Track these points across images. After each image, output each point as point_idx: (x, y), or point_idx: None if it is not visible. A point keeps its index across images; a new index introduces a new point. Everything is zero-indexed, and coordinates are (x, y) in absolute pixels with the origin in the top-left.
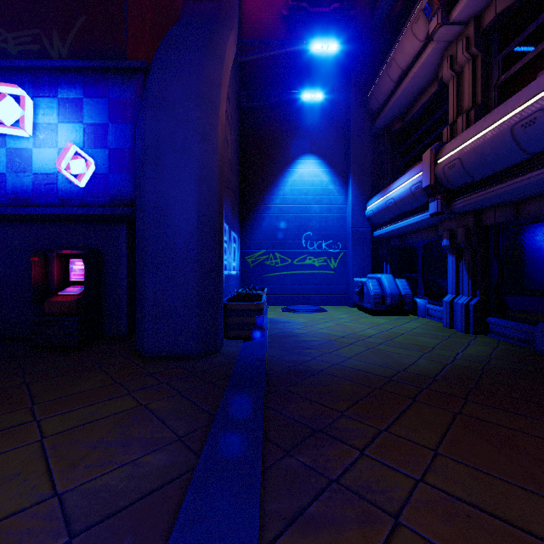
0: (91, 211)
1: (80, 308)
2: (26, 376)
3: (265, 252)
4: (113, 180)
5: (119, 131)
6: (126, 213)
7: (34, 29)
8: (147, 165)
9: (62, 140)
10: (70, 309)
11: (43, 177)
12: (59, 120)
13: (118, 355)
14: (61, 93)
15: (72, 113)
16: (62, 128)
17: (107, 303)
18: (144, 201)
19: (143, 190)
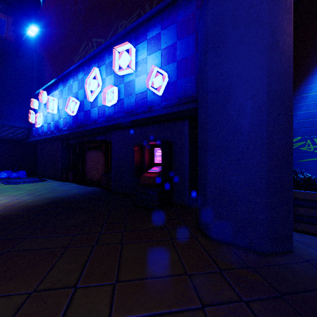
0: (165, 111)
1: (159, 182)
2: (124, 234)
3: (301, 138)
4: (180, 84)
5: (184, 44)
6: (189, 108)
7: (137, 10)
8: (209, 53)
9: (149, 67)
10: (153, 183)
11: (140, 95)
12: (148, 54)
13: (184, 227)
14: (149, 35)
15: (154, 45)
16: (149, 59)
17: (175, 179)
18: (206, 89)
19: (205, 79)
